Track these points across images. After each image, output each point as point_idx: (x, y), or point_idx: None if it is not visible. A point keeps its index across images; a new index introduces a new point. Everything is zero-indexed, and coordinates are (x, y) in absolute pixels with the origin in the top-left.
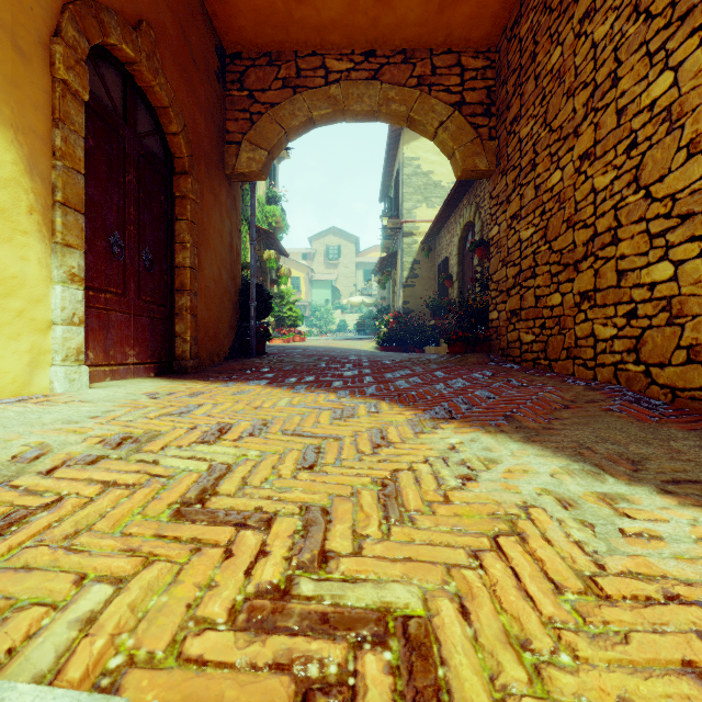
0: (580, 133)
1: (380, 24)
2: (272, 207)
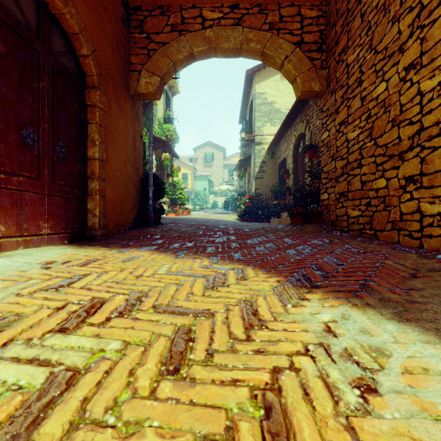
0: (406, 49)
1: None
2: (168, 125)
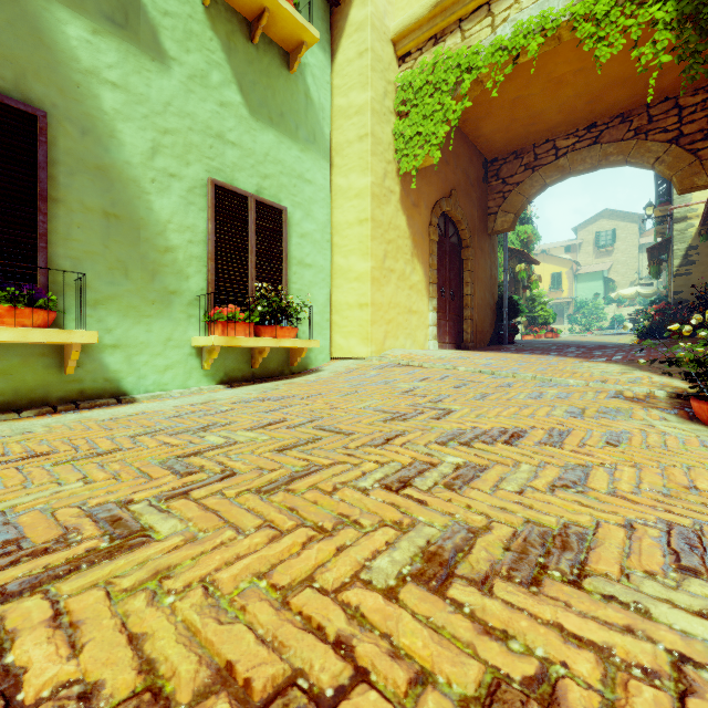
0: None
1: (596, 111)
2: (523, 227)
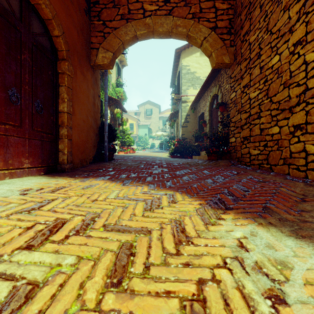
0: (294, 30)
1: None
2: (119, 88)
